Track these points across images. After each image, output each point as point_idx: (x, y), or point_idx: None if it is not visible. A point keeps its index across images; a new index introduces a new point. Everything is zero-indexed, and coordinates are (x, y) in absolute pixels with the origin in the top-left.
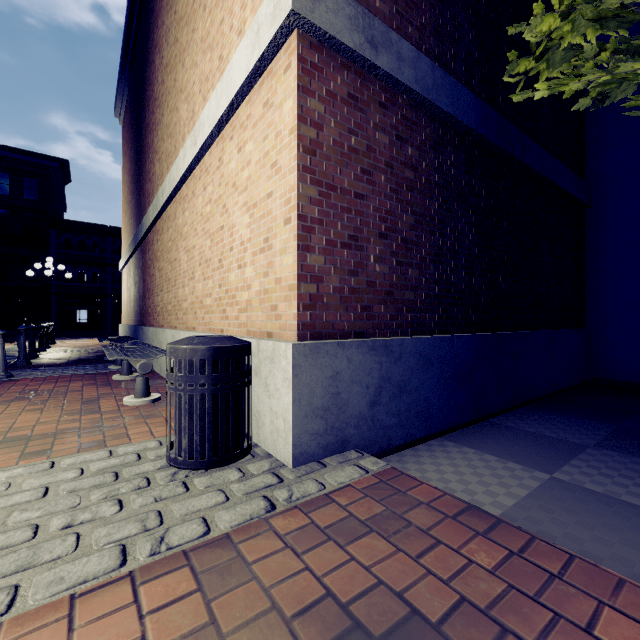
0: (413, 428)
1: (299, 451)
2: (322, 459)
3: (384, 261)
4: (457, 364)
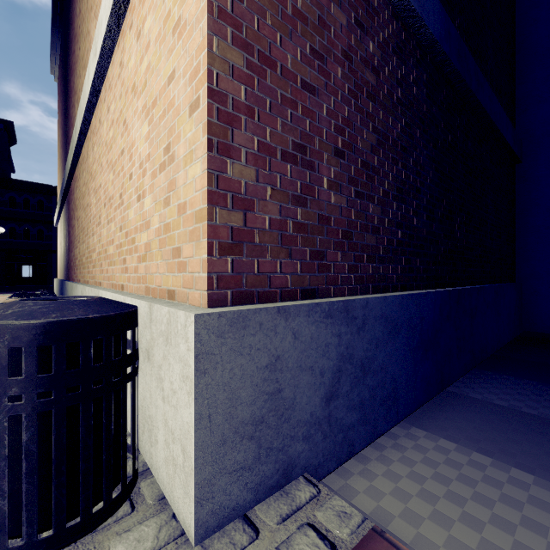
0: (378, 420)
1: (209, 509)
2: (252, 509)
3: (341, 189)
4: (423, 328)
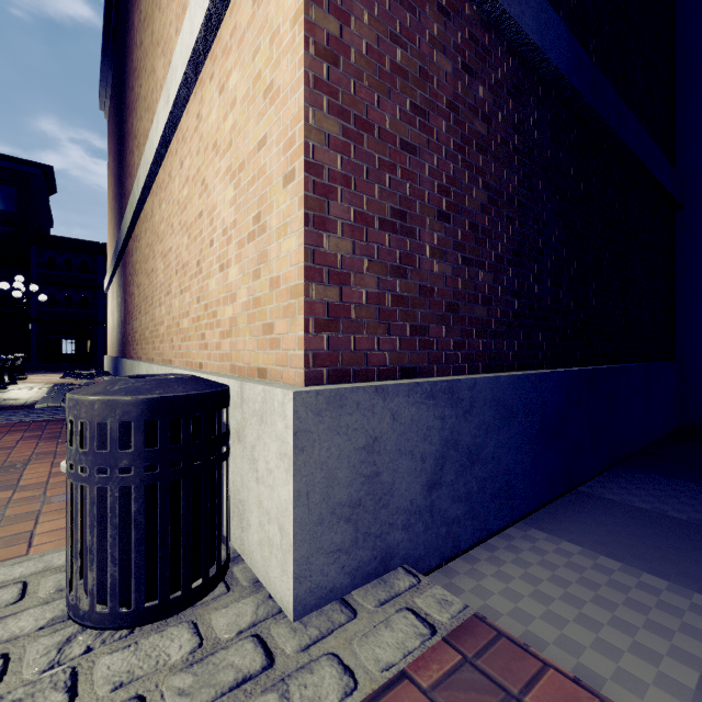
0: (489, 517)
1: (307, 587)
2: (349, 593)
3: (445, 256)
4: (545, 414)
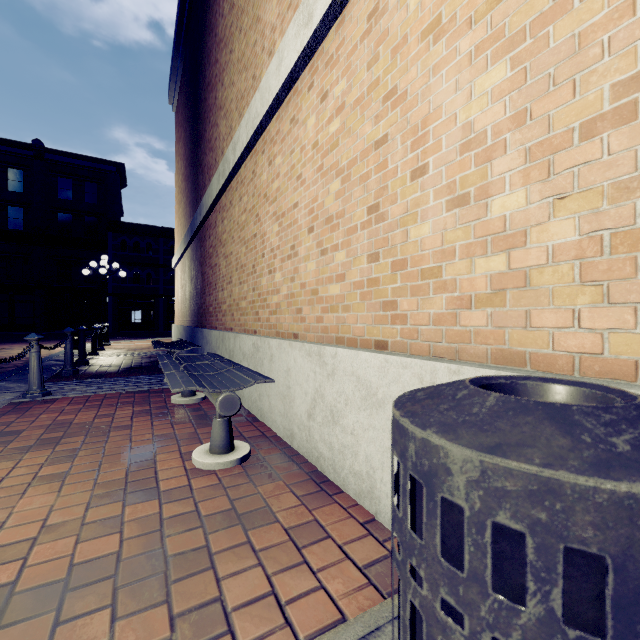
0: None
1: None
2: None
3: None
4: None
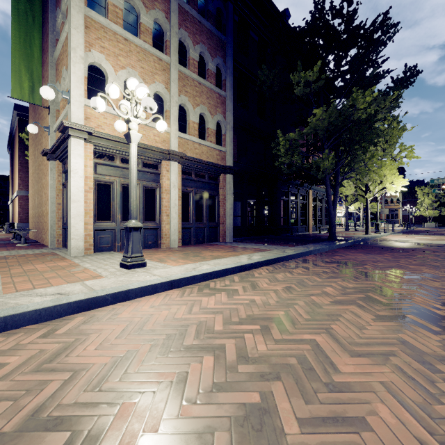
0: None
1: None
2: None
3: None
4: None
